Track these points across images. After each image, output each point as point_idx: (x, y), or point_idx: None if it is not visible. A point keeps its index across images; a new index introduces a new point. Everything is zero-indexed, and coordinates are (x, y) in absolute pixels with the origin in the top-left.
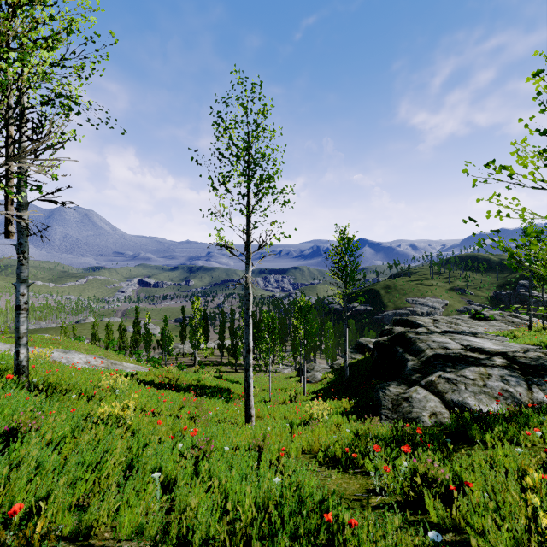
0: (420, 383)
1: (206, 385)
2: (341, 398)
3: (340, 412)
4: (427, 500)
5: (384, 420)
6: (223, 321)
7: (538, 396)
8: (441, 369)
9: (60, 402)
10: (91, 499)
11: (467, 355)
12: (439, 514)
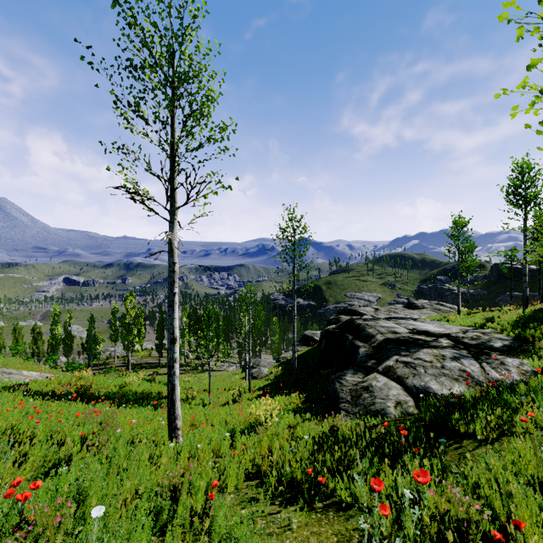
0: (378, 369)
1: (130, 391)
2: (290, 393)
3: (291, 410)
4: None
5: (344, 416)
6: (162, 319)
7: (492, 374)
8: (396, 353)
9: None
10: None
11: (416, 338)
12: None
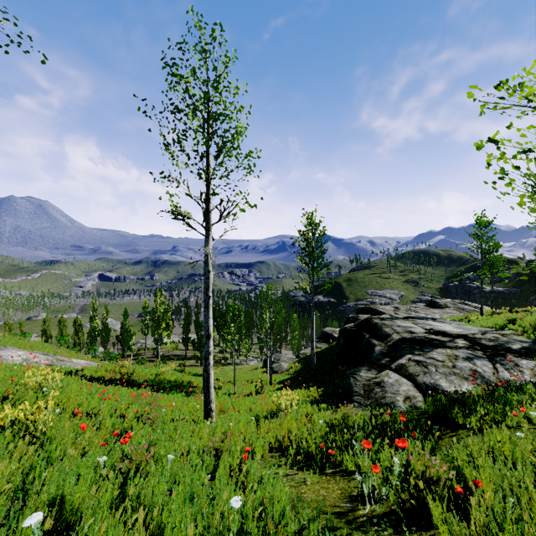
0: (391, 367)
1: (165, 380)
2: (309, 387)
3: (309, 401)
4: (435, 511)
5: (356, 407)
6: (188, 314)
7: (504, 375)
8: (409, 352)
9: None
10: None
11: (432, 338)
12: (454, 530)
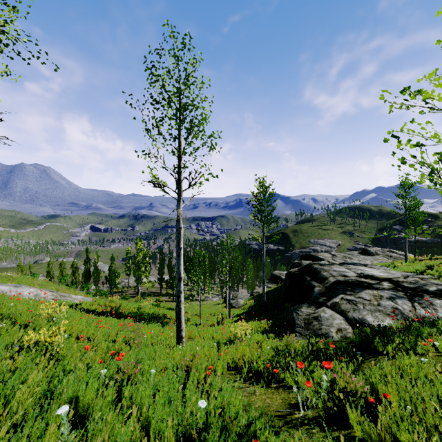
0: (327, 304)
1: (145, 312)
2: (260, 320)
3: (260, 331)
4: (351, 415)
5: (298, 336)
6: (162, 259)
7: (420, 312)
8: (342, 292)
9: None
10: None
11: (362, 281)
12: (365, 429)
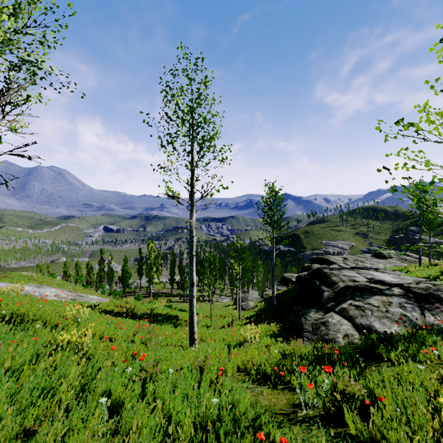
0: (335, 310)
1: (158, 313)
2: (270, 323)
3: (269, 334)
4: (347, 414)
5: (305, 341)
6: (173, 260)
7: (430, 319)
8: (351, 298)
9: (26, 331)
10: (42, 424)
11: (372, 286)
12: (358, 427)
